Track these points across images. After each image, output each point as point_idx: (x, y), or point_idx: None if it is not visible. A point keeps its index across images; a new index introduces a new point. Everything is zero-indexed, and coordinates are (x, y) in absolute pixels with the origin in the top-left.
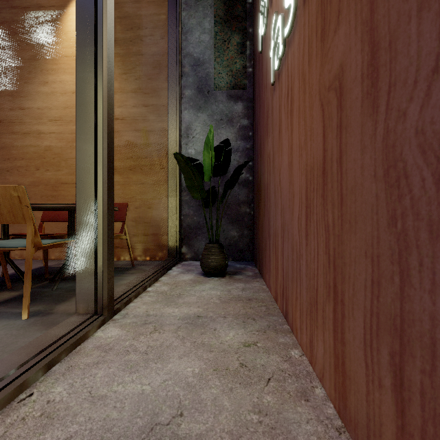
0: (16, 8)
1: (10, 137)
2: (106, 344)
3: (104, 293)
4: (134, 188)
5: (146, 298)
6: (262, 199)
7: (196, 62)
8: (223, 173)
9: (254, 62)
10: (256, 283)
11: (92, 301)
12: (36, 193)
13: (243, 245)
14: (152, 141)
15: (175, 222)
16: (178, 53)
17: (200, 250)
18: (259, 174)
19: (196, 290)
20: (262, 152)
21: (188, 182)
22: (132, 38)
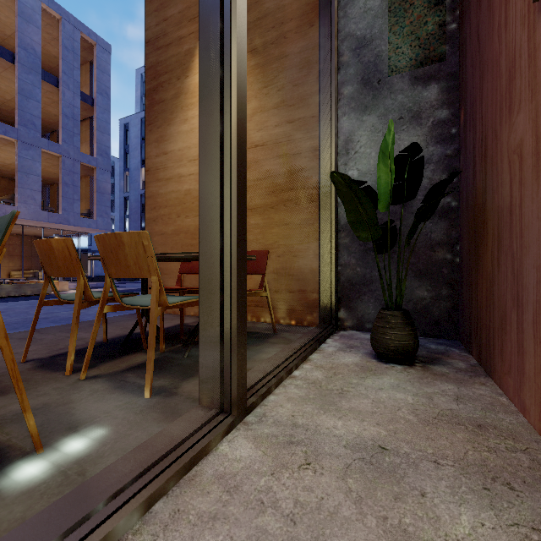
0: (160, 49)
1: (156, 185)
2: (232, 475)
3: (233, 383)
4: (276, 231)
5: (291, 390)
6: (492, 236)
7: (359, 43)
8: (408, 198)
9: (461, 10)
10: (482, 388)
11: (217, 391)
12: (177, 242)
13: (440, 312)
14: (298, 168)
15: (329, 275)
16: (333, 39)
17: (366, 316)
18: (479, 192)
19: (367, 386)
20: (492, 151)
21: (350, 216)
22: (274, 40)
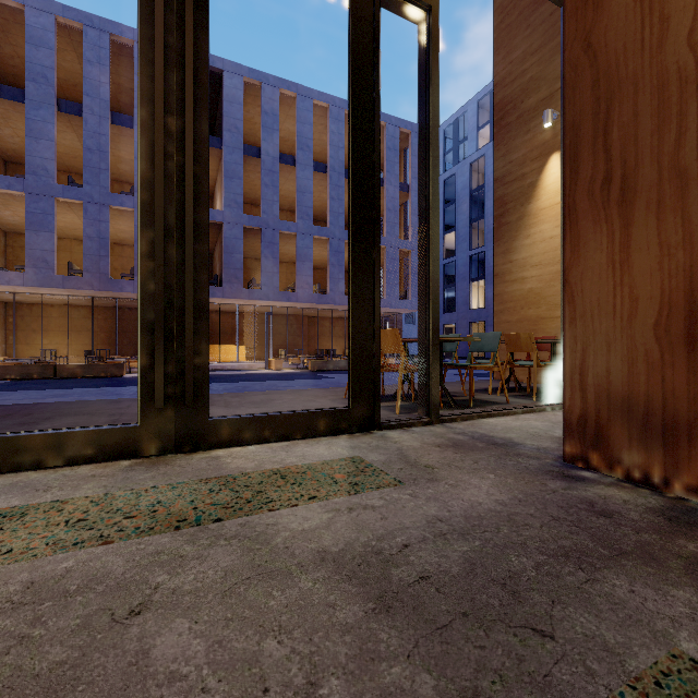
0: (506, 184)
1: (502, 285)
2: None
3: None
4: None
5: None
6: None
7: None
8: None
9: None
10: None
11: None
12: (520, 328)
13: None
14: None
15: None
16: None
17: None
18: None
19: None
20: None
21: None
22: None
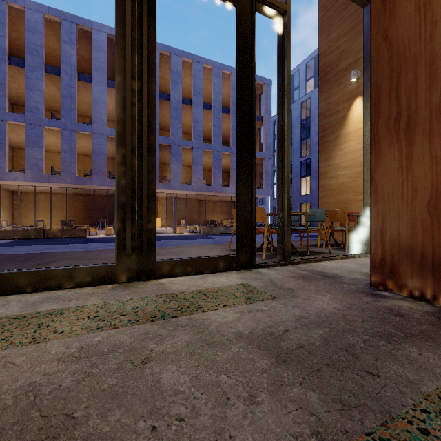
0: (327, 117)
1: (324, 180)
2: None
3: None
4: None
5: None
6: None
7: None
8: None
9: None
10: None
11: (369, 248)
12: (336, 207)
13: None
14: None
15: None
16: None
17: None
18: None
19: None
20: None
21: None
22: None
